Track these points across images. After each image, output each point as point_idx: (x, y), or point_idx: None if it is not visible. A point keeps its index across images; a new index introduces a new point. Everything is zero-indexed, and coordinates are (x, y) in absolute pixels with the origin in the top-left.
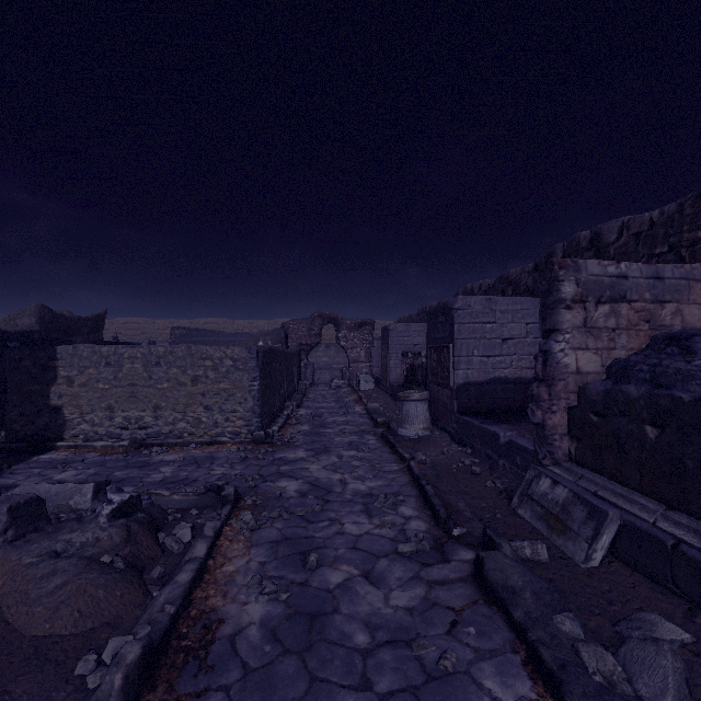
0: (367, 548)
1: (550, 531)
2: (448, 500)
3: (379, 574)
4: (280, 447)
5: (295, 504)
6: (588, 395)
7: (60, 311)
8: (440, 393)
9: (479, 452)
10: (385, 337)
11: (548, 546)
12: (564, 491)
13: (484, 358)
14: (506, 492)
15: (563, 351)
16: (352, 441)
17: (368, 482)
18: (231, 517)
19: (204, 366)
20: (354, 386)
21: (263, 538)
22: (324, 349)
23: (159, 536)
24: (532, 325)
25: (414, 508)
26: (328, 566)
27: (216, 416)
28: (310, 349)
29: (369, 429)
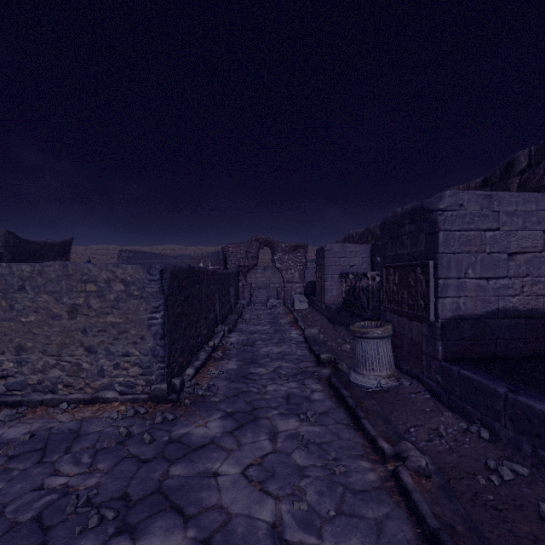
0: None
1: None
2: None
3: None
4: (188, 408)
5: None
6: None
7: (46, 240)
8: (406, 327)
9: (512, 445)
10: (319, 259)
11: None
12: None
13: (482, 281)
14: None
15: None
16: (290, 395)
17: (330, 541)
18: None
19: (85, 291)
20: (288, 305)
21: None
22: (262, 271)
23: None
24: None
25: None
26: None
27: (101, 361)
28: (248, 271)
29: (311, 369)
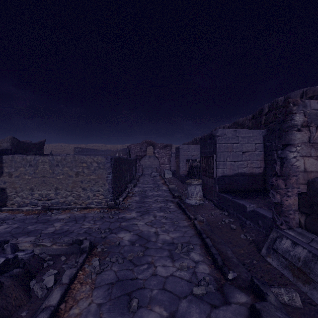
0: (172, 289)
1: (295, 279)
2: (220, 249)
3: (181, 316)
4: (123, 210)
5: (127, 250)
6: (317, 187)
7: (26, 140)
8: (208, 181)
9: (232, 215)
10: (177, 152)
11: (297, 291)
12: (304, 251)
13: (232, 162)
14: (254, 242)
15: (295, 157)
16: (161, 207)
17: (171, 234)
18: (85, 262)
19: (82, 166)
20: (162, 175)
21: (103, 280)
22: (148, 158)
23: (30, 283)
24: (258, 144)
25: (200, 254)
26: (145, 307)
27: (88, 193)
28: (141, 158)
29: (170, 199)
